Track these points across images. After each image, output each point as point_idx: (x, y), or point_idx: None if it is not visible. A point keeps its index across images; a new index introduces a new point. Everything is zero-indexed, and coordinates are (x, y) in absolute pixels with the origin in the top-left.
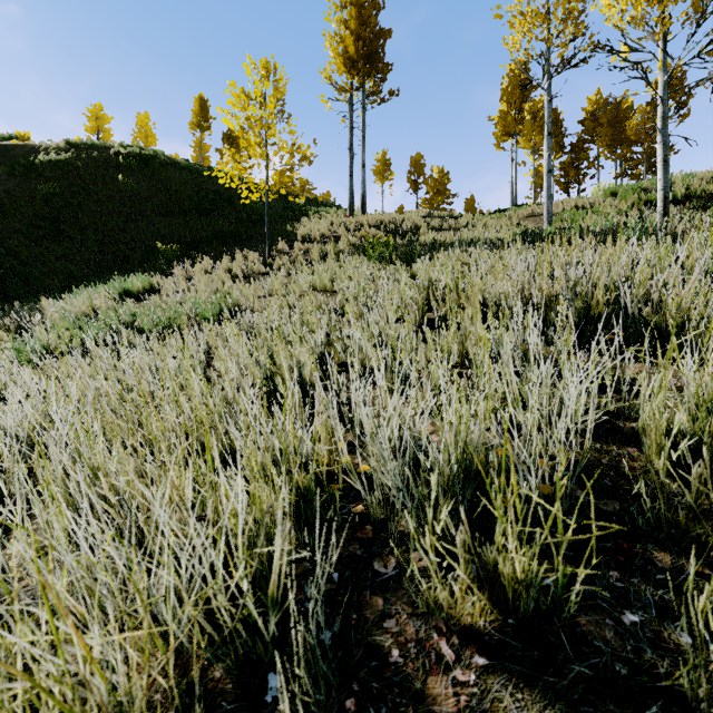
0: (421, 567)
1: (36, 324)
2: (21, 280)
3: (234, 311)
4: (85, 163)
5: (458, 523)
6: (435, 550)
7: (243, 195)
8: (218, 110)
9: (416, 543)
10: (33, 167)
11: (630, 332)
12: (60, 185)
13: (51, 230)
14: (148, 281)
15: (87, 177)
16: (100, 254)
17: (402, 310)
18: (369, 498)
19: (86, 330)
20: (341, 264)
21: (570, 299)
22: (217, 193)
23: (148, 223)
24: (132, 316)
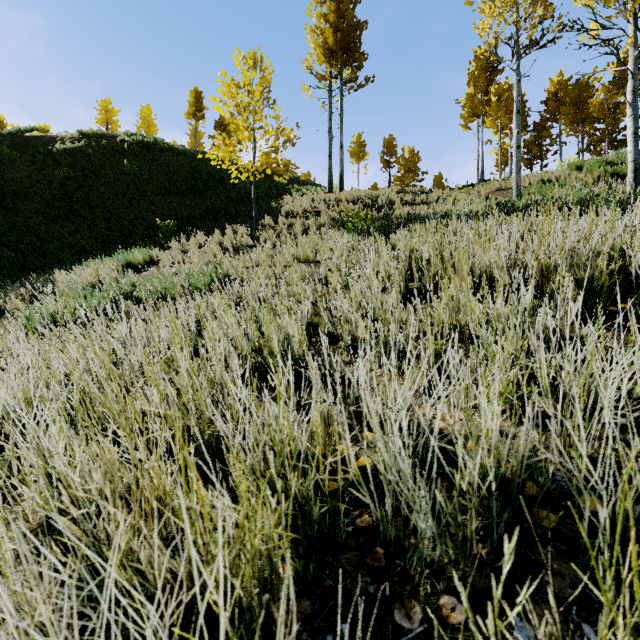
0: (456, 622)
1: (48, 294)
2: (39, 254)
3: (224, 281)
4: (95, 150)
5: (491, 549)
6: (469, 594)
7: (233, 175)
8: (211, 99)
9: (472, 627)
10: (51, 155)
11: (632, 303)
12: (74, 170)
13: (66, 209)
14: (148, 254)
15: (97, 163)
16: (107, 230)
17: (386, 280)
18: (378, 512)
19: (89, 299)
20: (322, 237)
21: (568, 269)
22: (210, 174)
23: (149, 202)
24: (131, 287)
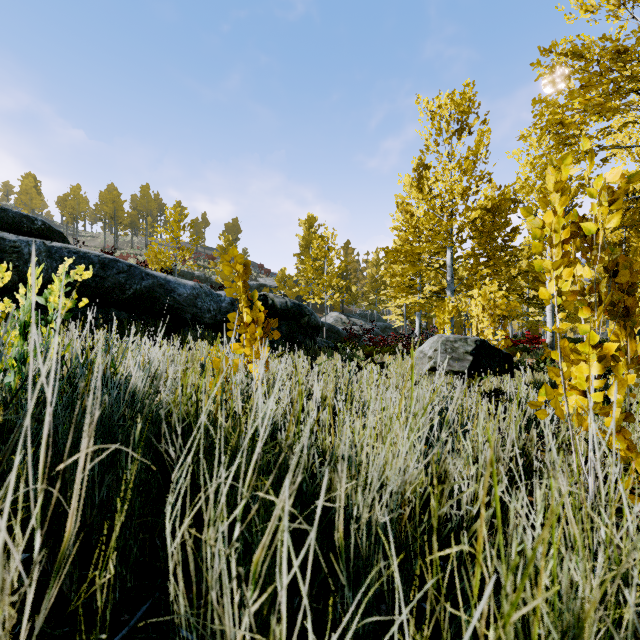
0: None
1: None
2: None
3: None
4: None
5: None
6: None
7: None
8: None
9: None
10: None
11: None
12: None
13: None
14: None
15: None
16: None
17: None
18: None
19: None
20: None
21: None
22: None
23: None
24: None
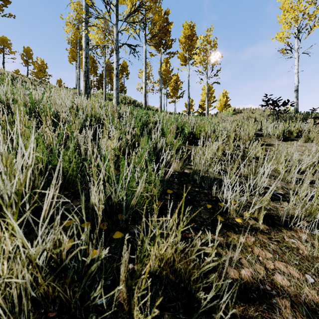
0: None
1: None
2: None
3: None
4: None
5: None
6: None
7: None
8: None
9: None
10: None
11: None
12: None
13: None
14: None
15: None
16: None
17: None
18: None
19: None
20: None
21: None
22: None
23: None
24: None
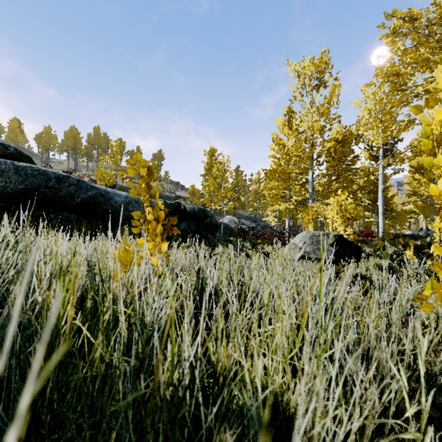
0: None
1: None
2: None
3: None
4: None
5: None
6: None
7: None
8: None
9: None
10: None
11: None
12: None
13: None
14: None
15: None
16: None
17: None
18: None
19: None
20: None
21: None
22: None
23: None
24: None
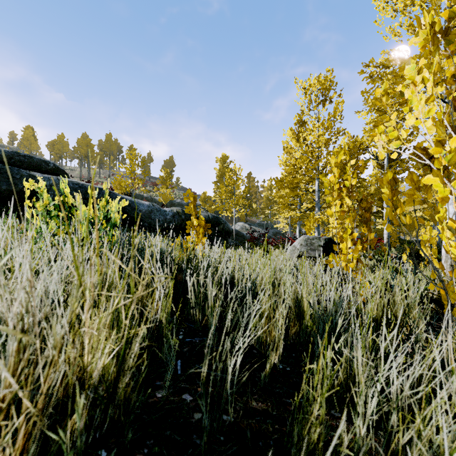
0: None
1: None
2: None
3: None
4: None
5: None
6: None
7: None
8: None
9: None
10: None
11: None
12: None
13: None
14: None
15: None
16: None
17: None
18: None
19: None
20: None
21: None
22: None
23: None
24: None
